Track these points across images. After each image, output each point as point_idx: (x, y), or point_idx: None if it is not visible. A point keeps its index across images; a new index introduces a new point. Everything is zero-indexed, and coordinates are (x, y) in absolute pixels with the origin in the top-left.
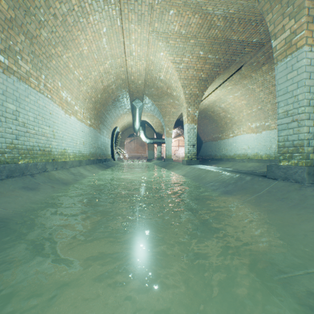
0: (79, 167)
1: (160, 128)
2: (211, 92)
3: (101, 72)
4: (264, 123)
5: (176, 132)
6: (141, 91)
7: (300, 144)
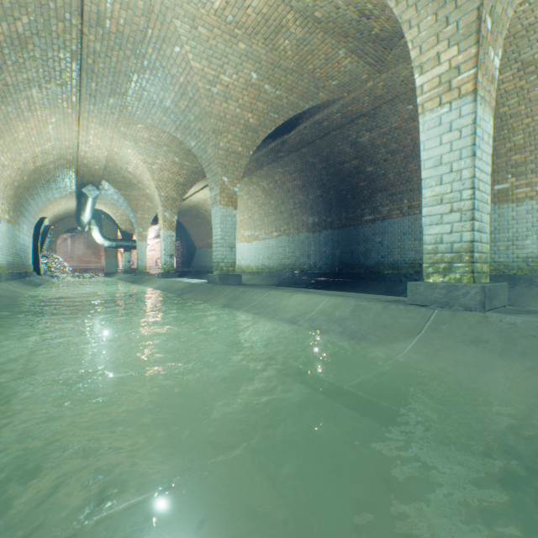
0: (3, 282)
1: (130, 225)
2: (198, 190)
3: (37, 153)
4: (254, 233)
5: (158, 229)
6: (98, 175)
7: (219, 261)
